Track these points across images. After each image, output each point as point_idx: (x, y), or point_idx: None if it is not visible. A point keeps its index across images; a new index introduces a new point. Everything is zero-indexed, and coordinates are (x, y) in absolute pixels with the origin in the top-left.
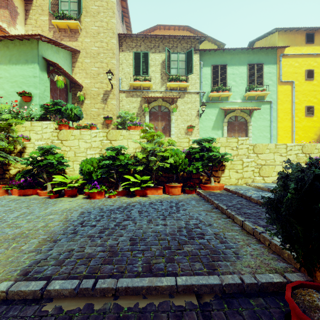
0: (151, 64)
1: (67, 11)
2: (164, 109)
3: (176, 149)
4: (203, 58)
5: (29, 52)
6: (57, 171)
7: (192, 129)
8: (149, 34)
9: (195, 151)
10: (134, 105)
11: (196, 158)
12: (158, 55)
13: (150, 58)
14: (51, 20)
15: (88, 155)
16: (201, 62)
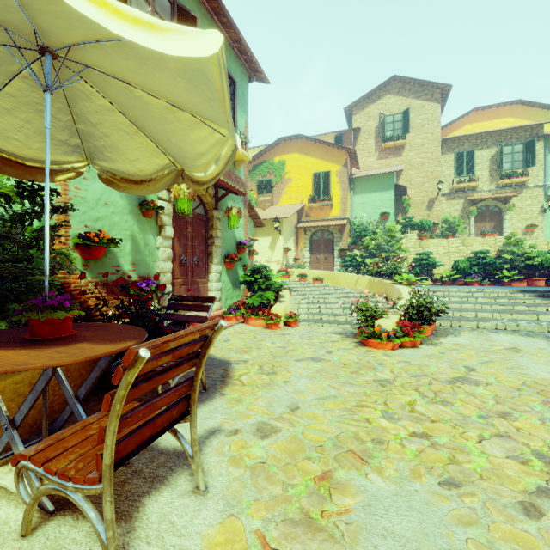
0: (477, 162)
1: (392, 131)
2: (493, 209)
3: (540, 251)
4: (548, 143)
5: (386, 182)
6: (424, 270)
7: (533, 229)
8: (477, 133)
9: None
10: (455, 208)
11: None
12: (485, 151)
13: (476, 156)
14: (376, 142)
15: (451, 258)
16: (545, 148)
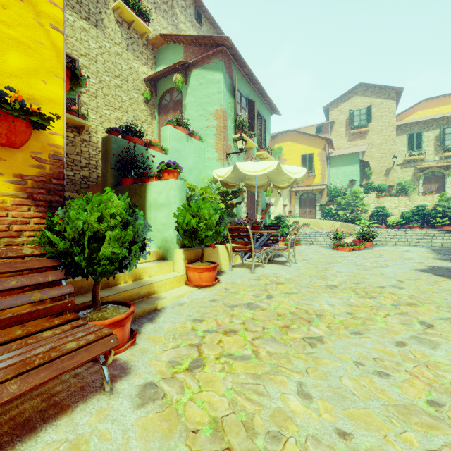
0: (424, 141)
1: (358, 121)
2: (437, 174)
3: None
4: None
5: (353, 158)
6: (381, 218)
7: None
8: (424, 120)
9: None
10: (407, 174)
11: None
12: (431, 132)
13: (423, 136)
14: (346, 129)
15: (400, 210)
16: None
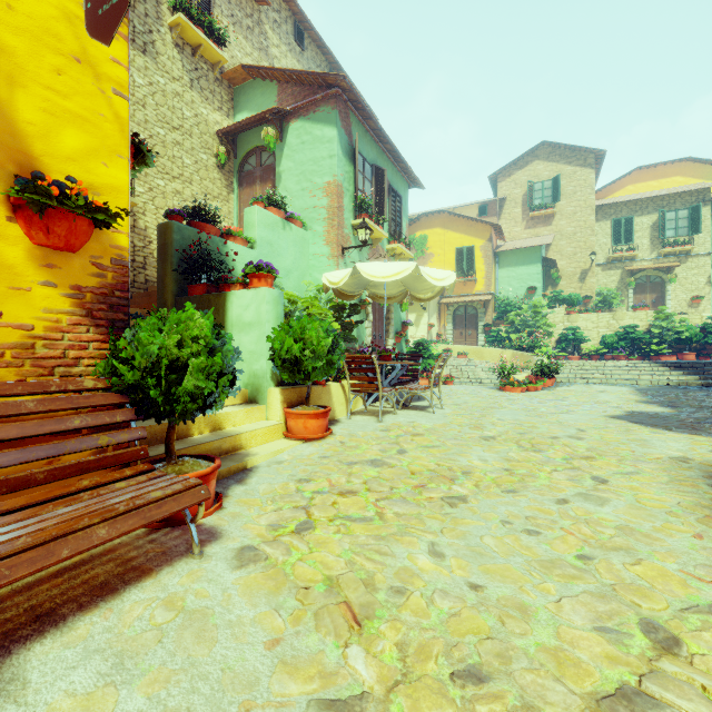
0: (636, 230)
1: (541, 199)
2: (655, 279)
3: (690, 325)
4: None
5: (533, 255)
6: (572, 345)
7: (700, 300)
8: (635, 199)
9: (710, 326)
10: (612, 279)
11: (711, 332)
12: (646, 217)
13: (635, 223)
14: (524, 211)
15: (600, 332)
16: None
